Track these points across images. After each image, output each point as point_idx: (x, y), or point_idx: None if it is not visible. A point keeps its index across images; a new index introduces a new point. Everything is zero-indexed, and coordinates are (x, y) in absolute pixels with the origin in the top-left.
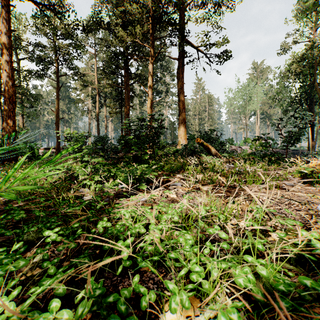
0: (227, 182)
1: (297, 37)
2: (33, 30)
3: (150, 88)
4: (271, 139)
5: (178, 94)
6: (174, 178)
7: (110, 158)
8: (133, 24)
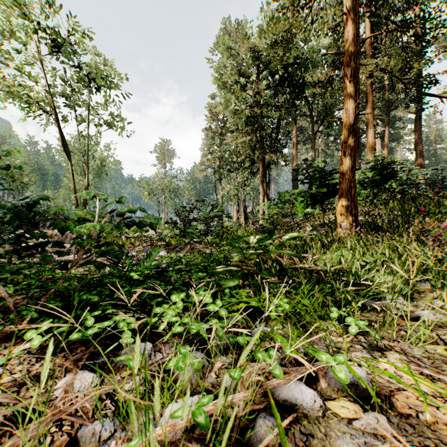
0: None
1: None
2: None
3: (386, 149)
4: None
5: (414, 144)
6: None
7: None
8: None
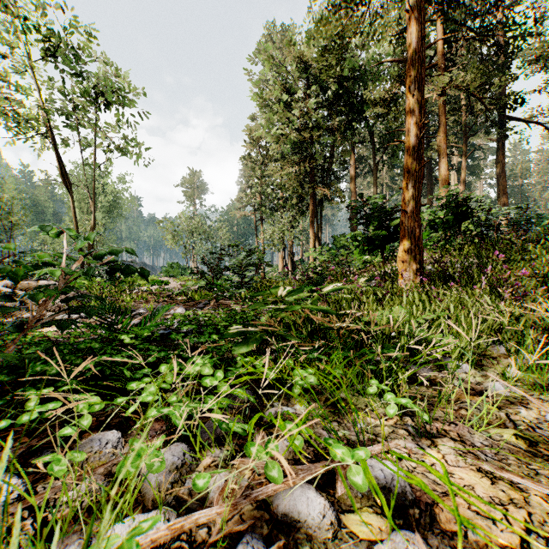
0: None
1: None
2: None
3: (463, 183)
4: None
5: (496, 178)
6: None
7: None
8: None
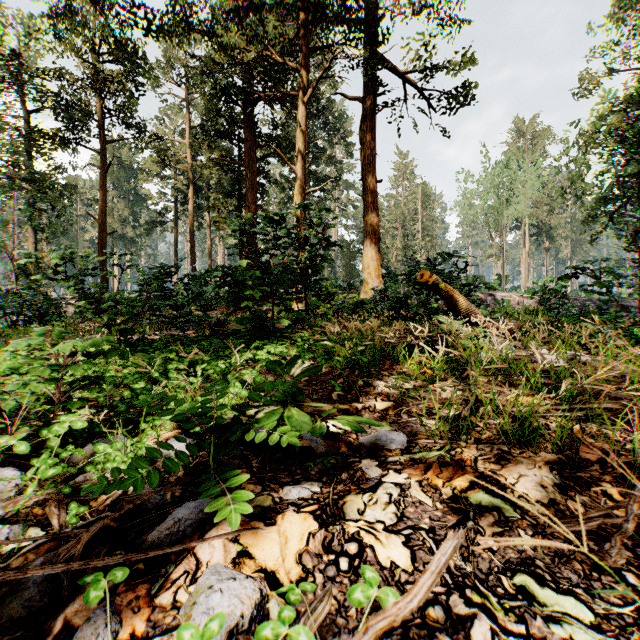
0: (582, 431)
1: (615, 58)
2: (48, 43)
3: (301, 161)
4: (614, 273)
5: (362, 178)
6: (371, 399)
7: (188, 324)
8: (262, 21)
